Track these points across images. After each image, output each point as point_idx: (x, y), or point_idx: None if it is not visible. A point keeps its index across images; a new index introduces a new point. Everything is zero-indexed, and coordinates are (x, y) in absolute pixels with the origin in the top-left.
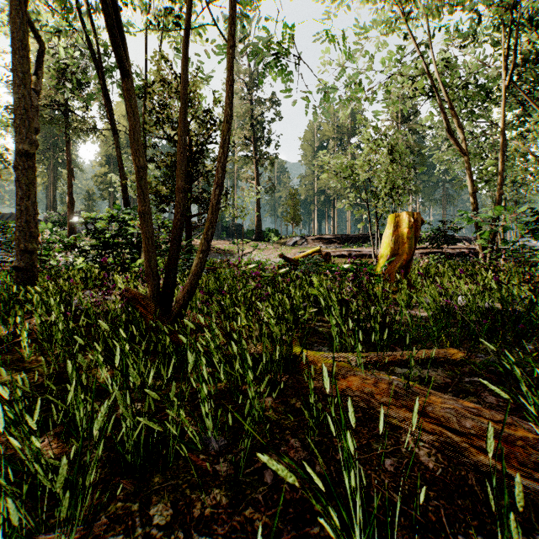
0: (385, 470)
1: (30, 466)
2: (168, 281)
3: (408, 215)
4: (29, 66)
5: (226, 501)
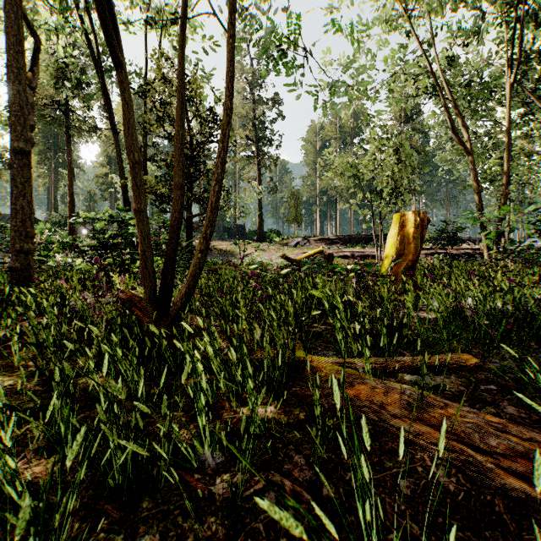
0: (400, 493)
1: (5, 488)
2: (165, 282)
3: (414, 214)
4: (24, 61)
5: (223, 531)
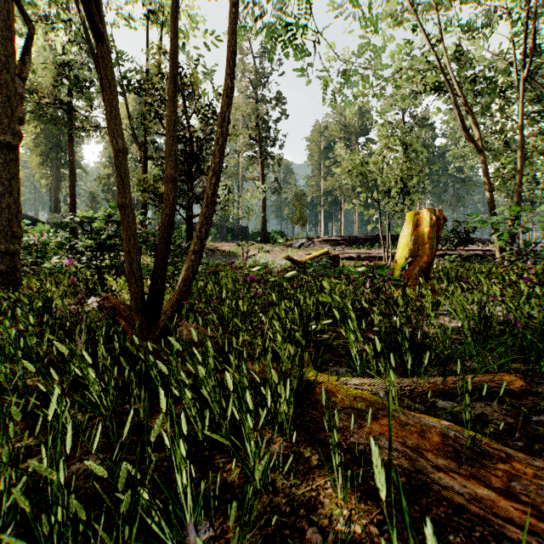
0: None
1: None
2: (154, 288)
3: (430, 212)
4: (11, 49)
5: None
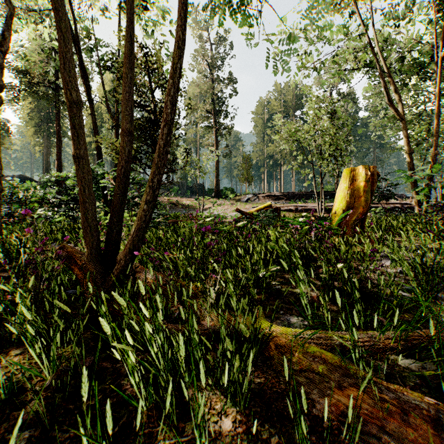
0: None
1: None
2: (110, 237)
3: (365, 168)
4: None
5: None
